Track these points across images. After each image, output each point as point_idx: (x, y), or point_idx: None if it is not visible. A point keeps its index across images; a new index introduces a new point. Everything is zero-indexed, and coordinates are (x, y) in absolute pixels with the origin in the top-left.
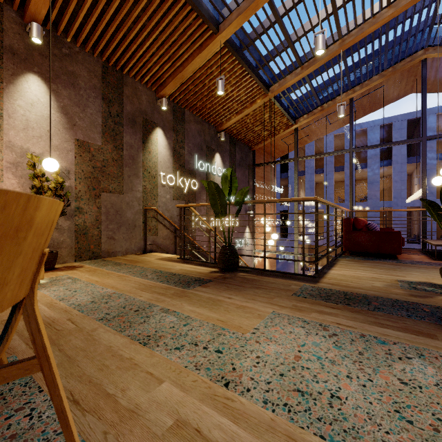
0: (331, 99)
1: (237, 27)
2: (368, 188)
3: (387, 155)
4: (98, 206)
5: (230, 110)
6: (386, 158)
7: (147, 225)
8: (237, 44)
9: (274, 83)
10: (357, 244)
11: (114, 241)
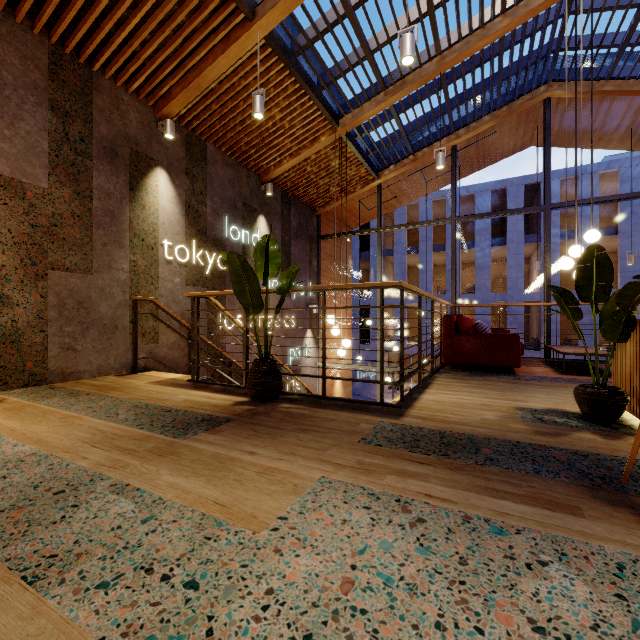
0: (427, 146)
1: (284, 13)
2: (476, 276)
3: (499, 232)
4: (42, 293)
5: (280, 150)
6: (499, 235)
7: (139, 326)
8: (288, 44)
9: (346, 114)
10: (461, 353)
11: (75, 353)
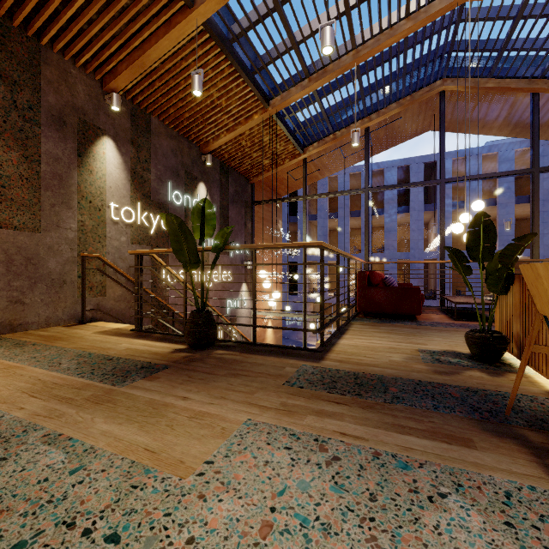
0: (344, 127)
1: (220, 3)
2: (385, 238)
3: (404, 201)
4: None
5: (218, 125)
6: (403, 204)
7: (86, 281)
8: (224, 32)
9: (276, 96)
10: (373, 303)
11: (23, 306)
